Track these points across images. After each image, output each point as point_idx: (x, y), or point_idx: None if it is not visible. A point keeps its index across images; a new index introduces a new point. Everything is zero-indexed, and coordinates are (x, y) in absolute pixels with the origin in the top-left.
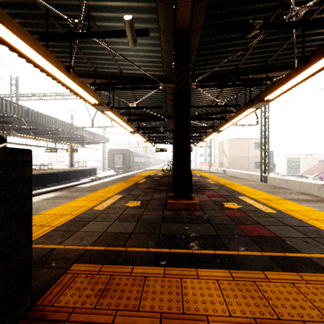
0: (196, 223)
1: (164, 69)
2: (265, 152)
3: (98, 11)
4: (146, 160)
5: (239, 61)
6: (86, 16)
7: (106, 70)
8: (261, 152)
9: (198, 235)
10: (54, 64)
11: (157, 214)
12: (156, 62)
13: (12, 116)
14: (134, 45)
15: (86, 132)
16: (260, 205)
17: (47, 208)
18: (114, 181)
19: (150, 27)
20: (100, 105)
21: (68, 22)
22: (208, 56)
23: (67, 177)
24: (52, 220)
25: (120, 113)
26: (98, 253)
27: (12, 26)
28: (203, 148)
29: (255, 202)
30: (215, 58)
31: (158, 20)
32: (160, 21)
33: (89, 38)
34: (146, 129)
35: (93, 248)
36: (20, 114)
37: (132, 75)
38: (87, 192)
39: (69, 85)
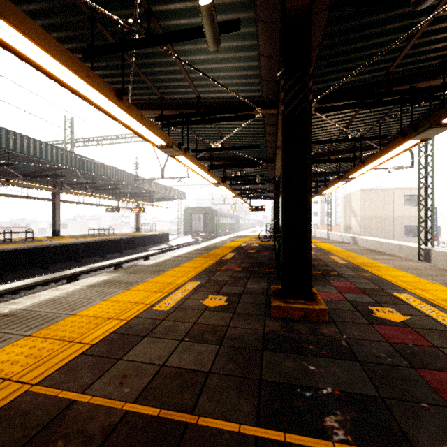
0: (329, 356)
1: (263, 86)
2: (426, 210)
3: (162, 3)
4: (235, 222)
5: (391, 60)
6: (144, 13)
7: (177, 96)
8: (419, 211)
9: (339, 393)
10: (98, 88)
11: (254, 327)
12: (251, 76)
13: (65, 168)
14: (216, 48)
15: (156, 186)
16: (446, 316)
17: (89, 304)
18: (190, 256)
19: (241, 18)
20: (169, 147)
21: (118, 25)
22: (336, 57)
23: (131, 246)
24: (89, 329)
25: (198, 157)
26: (144, 426)
27: (31, 32)
28: (319, 204)
29: (434, 309)
30: (349, 60)
31: (254, 3)
32: (258, 4)
33: (150, 45)
34: (235, 179)
35: (138, 409)
36: (73, 165)
37: (215, 100)
38: (150, 274)
39: (123, 120)
